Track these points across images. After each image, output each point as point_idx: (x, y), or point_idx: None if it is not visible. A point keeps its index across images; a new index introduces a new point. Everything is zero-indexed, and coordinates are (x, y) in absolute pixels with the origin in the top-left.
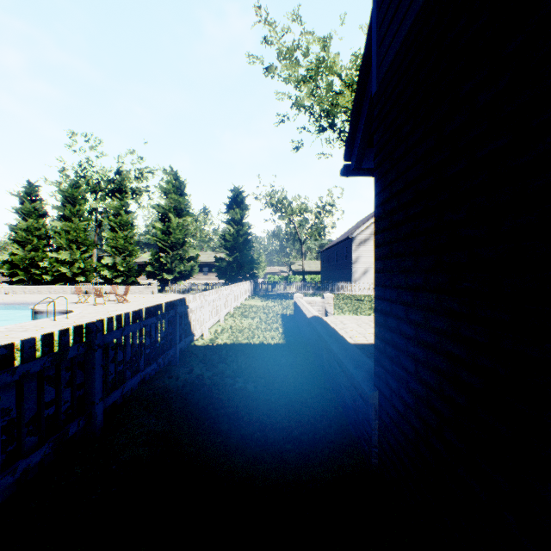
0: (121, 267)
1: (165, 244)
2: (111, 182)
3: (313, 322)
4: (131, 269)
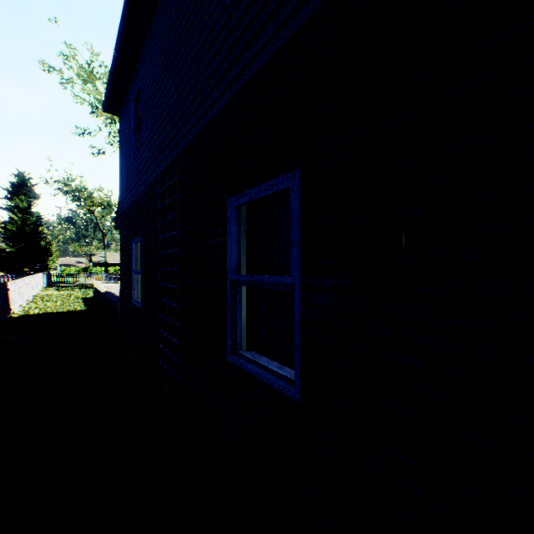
0: None
1: None
2: None
3: (106, 293)
4: None
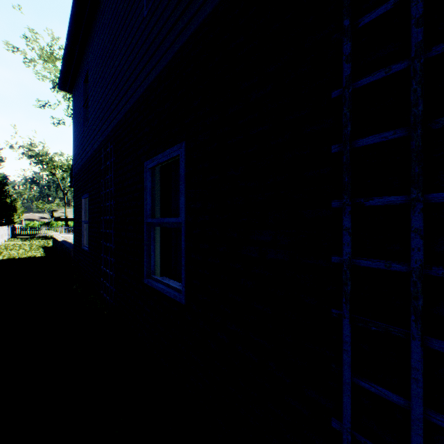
0: None
1: None
2: None
3: (62, 242)
4: None
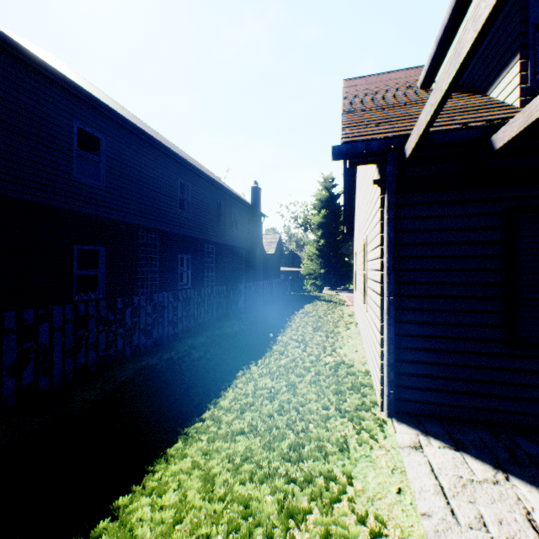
0: None
1: None
2: None
3: None
4: None
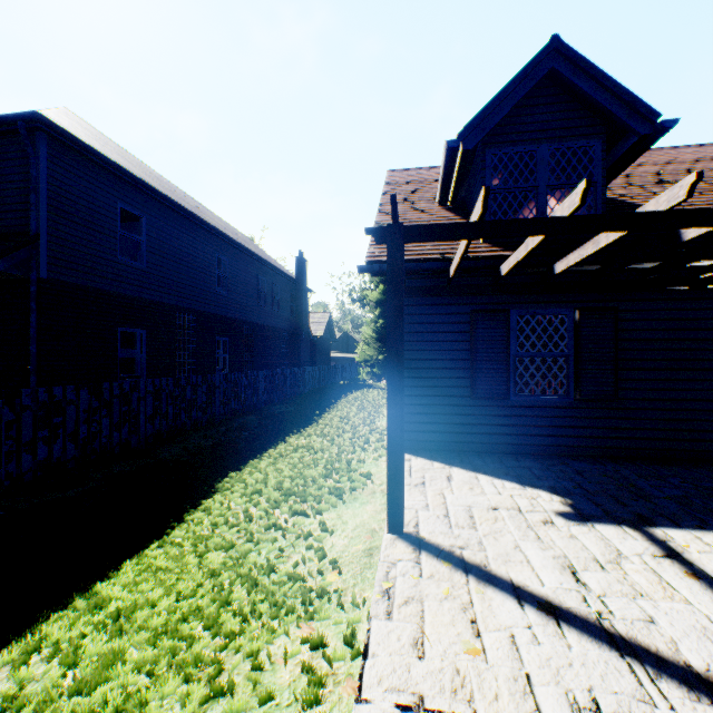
0: None
1: None
2: None
3: None
4: None
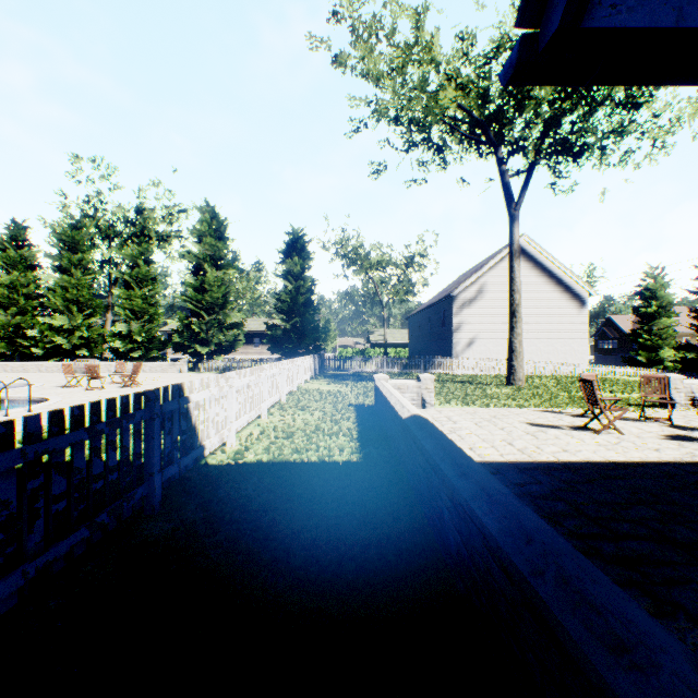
0: (139, 336)
1: (199, 306)
2: (130, 223)
3: (415, 430)
4: (153, 340)
